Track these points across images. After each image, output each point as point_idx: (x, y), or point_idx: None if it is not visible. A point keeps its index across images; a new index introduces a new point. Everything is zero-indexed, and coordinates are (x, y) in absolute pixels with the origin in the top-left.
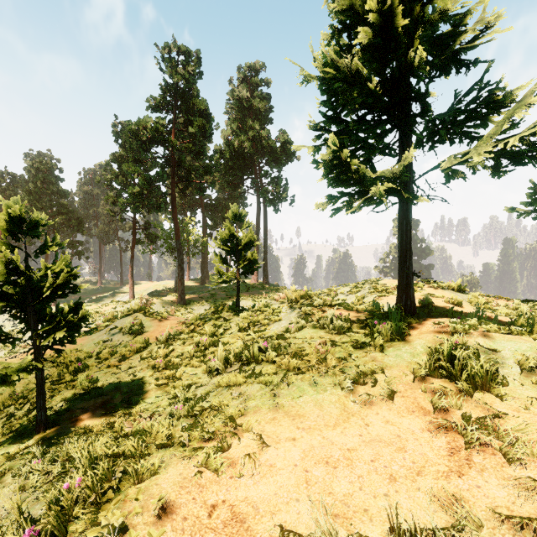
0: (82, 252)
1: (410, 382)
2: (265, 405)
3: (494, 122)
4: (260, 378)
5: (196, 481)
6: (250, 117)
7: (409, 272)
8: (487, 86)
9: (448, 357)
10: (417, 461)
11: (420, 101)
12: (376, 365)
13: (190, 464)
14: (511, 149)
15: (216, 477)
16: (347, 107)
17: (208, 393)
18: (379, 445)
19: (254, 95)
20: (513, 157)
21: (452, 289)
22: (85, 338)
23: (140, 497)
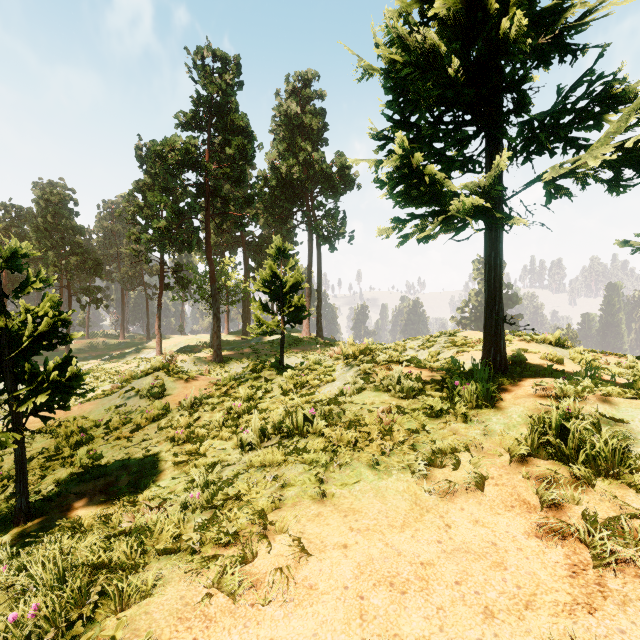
0: (101, 300)
1: (506, 464)
2: (308, 495)
3: (611, 123)
4: (304, 457)
5: (202, 609)
6: (300, 136)
7: (499, 318)
8: (600, 78)
9: (557, 429)
10: (523, 585)
11: (516, 92)
12: (458, 440)
13: (198, 582)
14: (638, 153)
15: (232, 603)
16: (419, 110)
17: (236, 475)
18: (467, 558)
19: (305, 110)
20: (639, 165)
21: (549, 342)
22: (94, 403)
23: (118, 636)
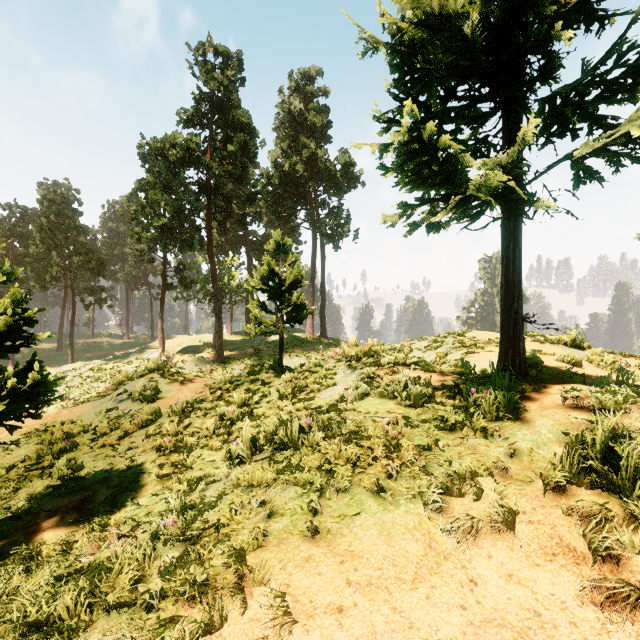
0: (104, 300)
1: (539, 493)
2: (297, 530)
3: None
4: (296, 477)
5: None
6: (304, 133)
7: (518, 317)
8: (633, 47)
9: (602, 451)
10: None
11: (543, 55)
12: (478, 461)
13: None
14: None
15: None
16: (427, 90)
17: (221, 495)
18: (502, 637)
19: (309, 107)
20: None
21: (564, 343)
22: (85, 406)
23: None
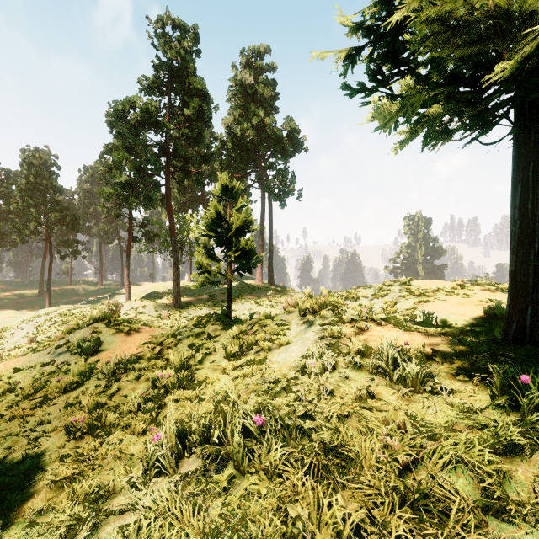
0: (78, 252)
1: None
2: None
3: None
4: None
5: None
6: (254, 103)
7: None
8: None
9: None
10: None
11: None
12: None
13: None
14: None
15: None
16: None
17: None
18: None
19: (258, 80)
20: None
21: None
22: (22, 358)
23: None
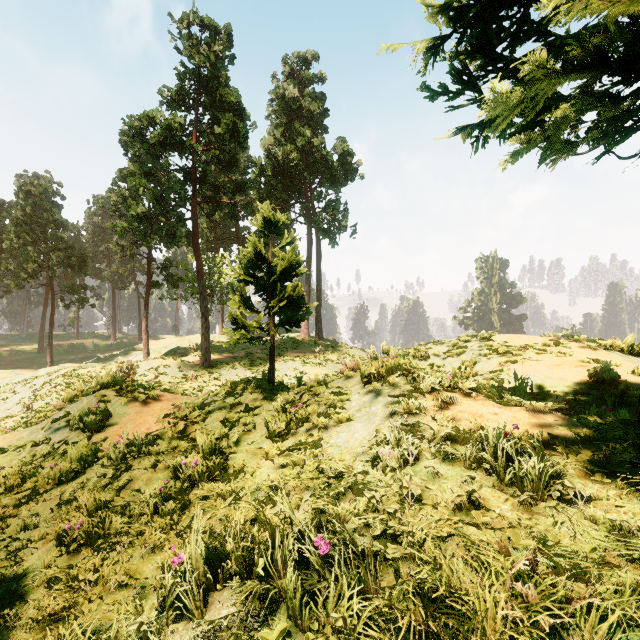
0: (86, 299)
1: None
2: None
3: None
4: None
5: None
6: (299, 121)
7: None
8: None
9: None
10: None
11: None
12: None
13: None
14: None
15: None
16: None
17: None
18: None
19: (304, 94)
20: None
21: (618, 349)
22: (9, 435)
23: None
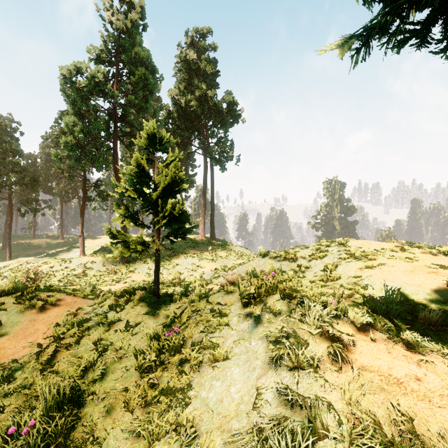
0: (38, 209)
1: None
2: None
3: None
4: None
5: None
6: (197, 78)
7: None
8: None
9: None
10: None
11: None
12: None
13: None
14: None
15: None
16: None
17: None
18: None
19: (201, 58)
20: None
21: None
22: None
23: None
